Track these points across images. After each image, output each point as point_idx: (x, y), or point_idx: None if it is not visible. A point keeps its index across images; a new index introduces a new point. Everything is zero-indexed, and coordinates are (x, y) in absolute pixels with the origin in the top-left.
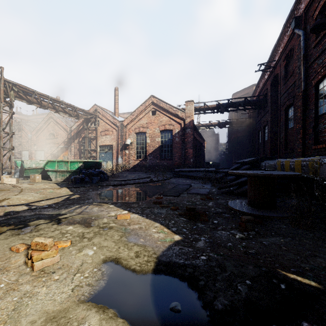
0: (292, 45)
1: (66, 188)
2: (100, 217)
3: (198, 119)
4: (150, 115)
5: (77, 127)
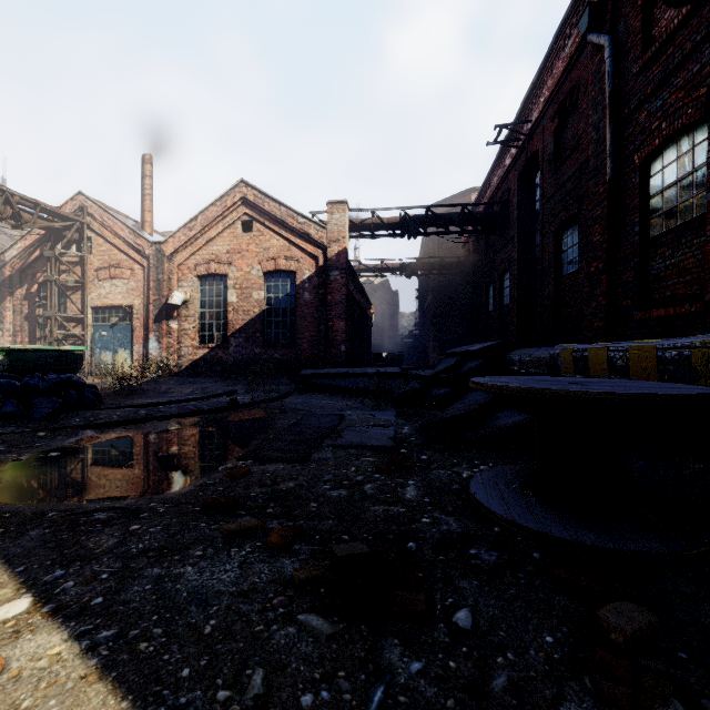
0: (574, 79)
1: None
2: None
3: (356, 258)
4: (238, 233)
5: (24, 252)
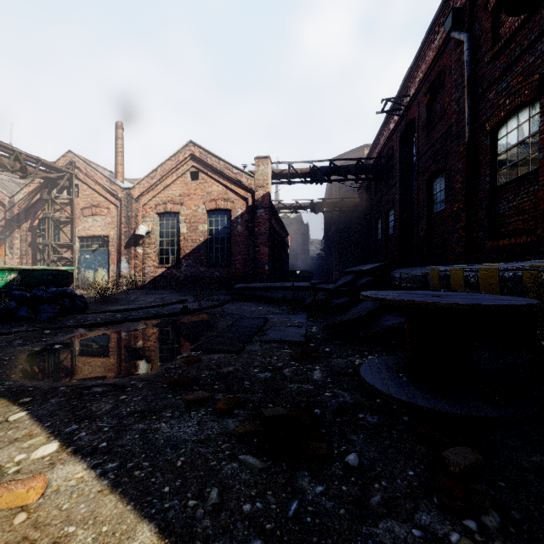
0: (442, 64)
1: None
2: None
3: (276, 198)
4: (187, 180)
5: (28, 196)
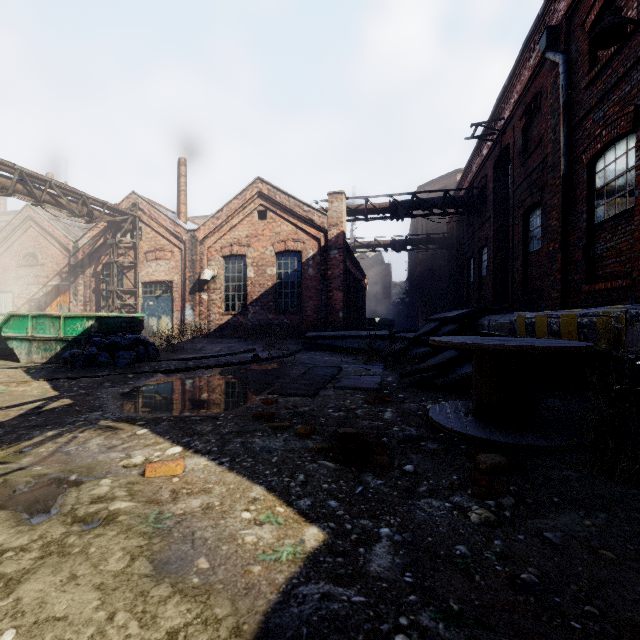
0: (538, 86)
1: (45, 380)
2: (96, 474)
3: (352, 234)
4: (255, 220)
5: (92, 240)
